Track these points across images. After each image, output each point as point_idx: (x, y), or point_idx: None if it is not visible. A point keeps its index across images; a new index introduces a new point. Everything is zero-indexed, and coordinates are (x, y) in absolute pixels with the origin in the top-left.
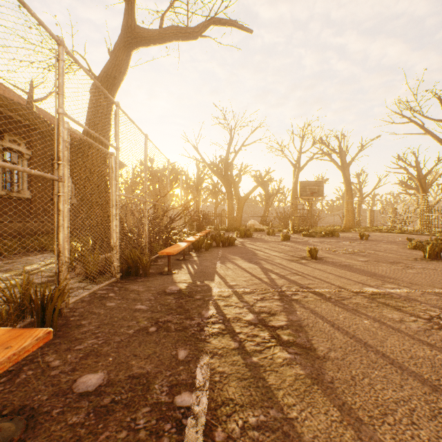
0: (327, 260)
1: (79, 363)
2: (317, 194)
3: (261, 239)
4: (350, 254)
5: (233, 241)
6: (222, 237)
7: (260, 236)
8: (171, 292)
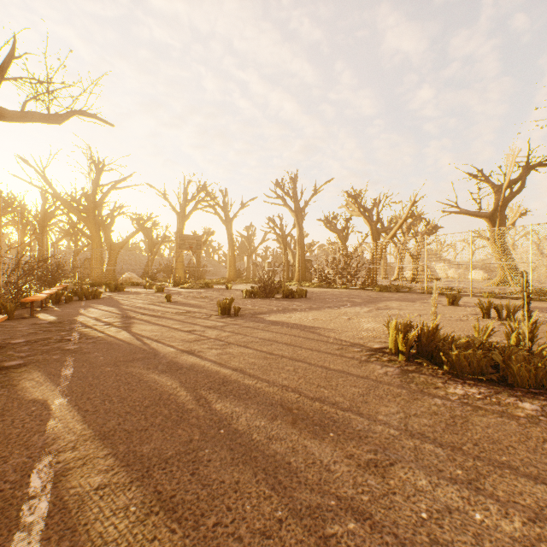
0: (178, 302)
1: (5, 340)
2: (196, 248)
3: (134, 293)
4: (201, 298)
5: (100, 294)
6: (85, 290)
7: (135, 290)
8: (43, 323)
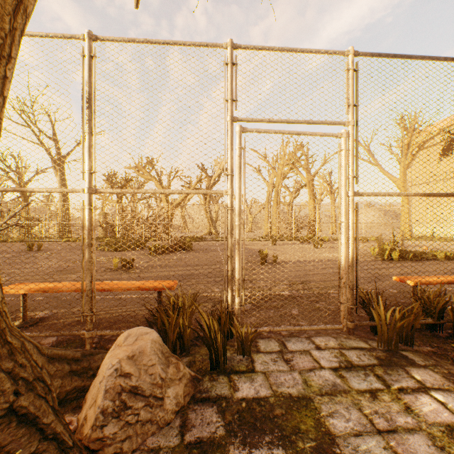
0: (138, 267)
1: None
2: None
3: None
4: None
5: None
6: None
7: None
8: (251, 306)
